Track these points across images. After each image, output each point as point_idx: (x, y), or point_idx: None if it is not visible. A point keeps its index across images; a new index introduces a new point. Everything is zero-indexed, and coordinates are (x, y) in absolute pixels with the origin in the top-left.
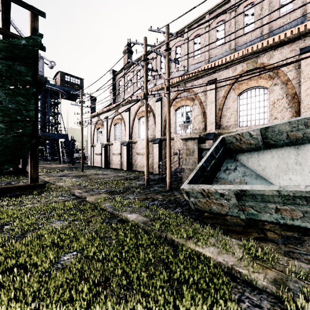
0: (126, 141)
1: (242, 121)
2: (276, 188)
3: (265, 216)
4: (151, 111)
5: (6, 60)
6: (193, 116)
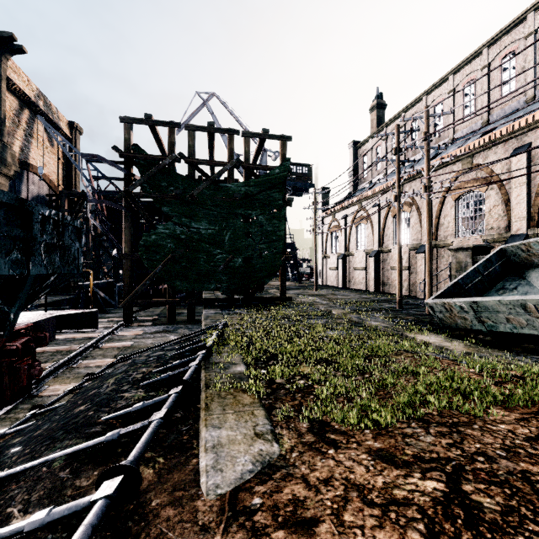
0: (374, 249)
1: None
2: (498, 299)
3: (501, 327)
4: (413, 203)
5: (266, 191)
6: (488, 207)
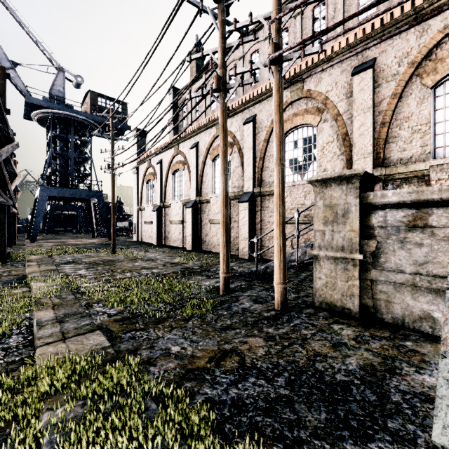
0: (192, 199)
1: (442, 146)
2: None
3: None
4: (235, 143)
5: None
6: (321, 144)
